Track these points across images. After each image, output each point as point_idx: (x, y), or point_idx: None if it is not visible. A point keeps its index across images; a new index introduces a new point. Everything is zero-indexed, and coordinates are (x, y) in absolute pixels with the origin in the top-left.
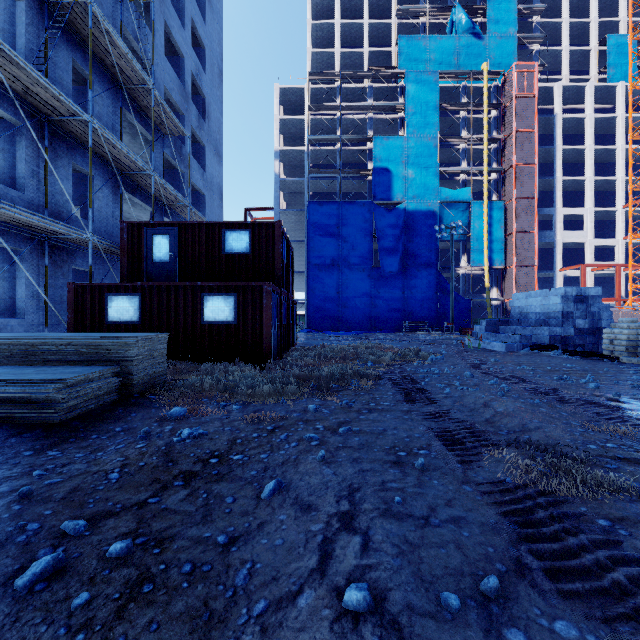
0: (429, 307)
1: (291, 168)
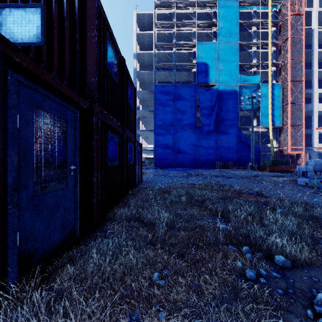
0: (233, 152)
1: (144, 67)
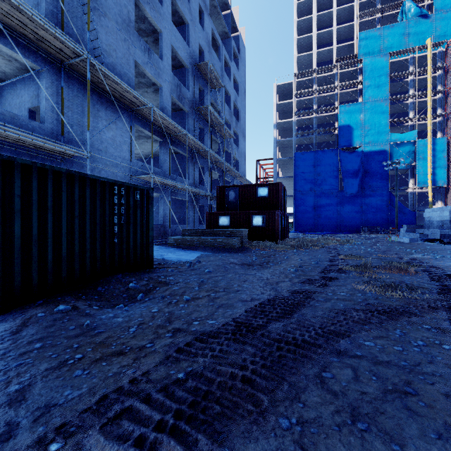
0: (381, 216)
1: (283, 131)
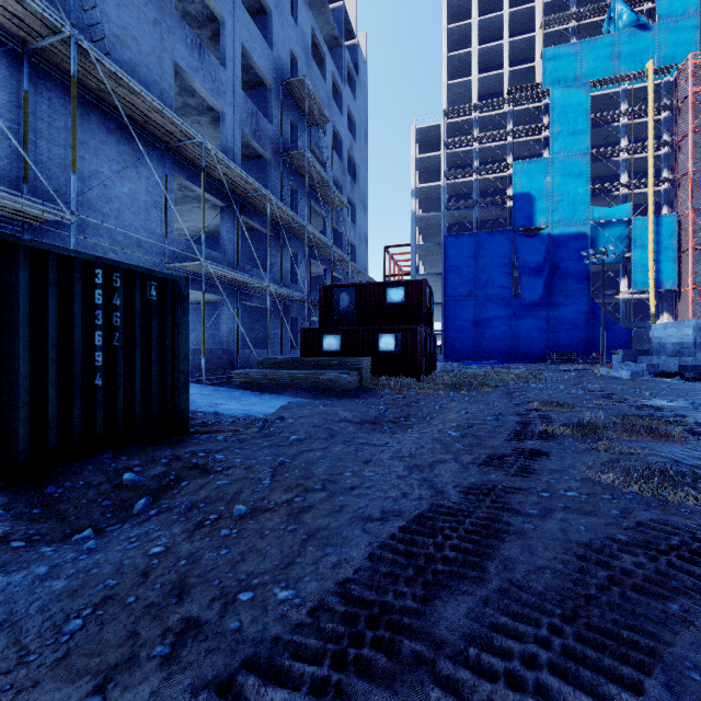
0: (578, 336)
1: (427, 202)
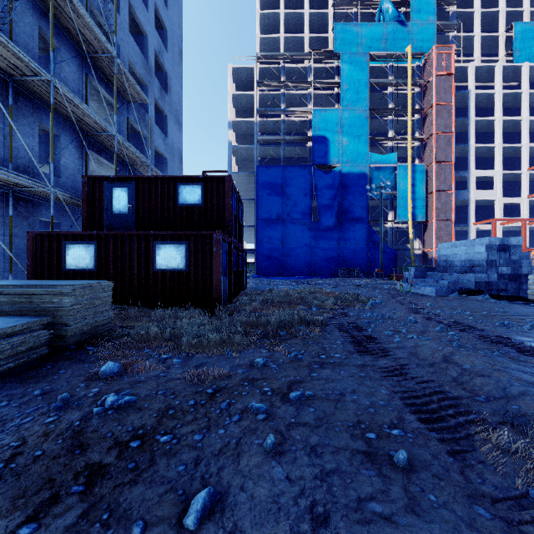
0: (361, 256)
1: (242, 137)
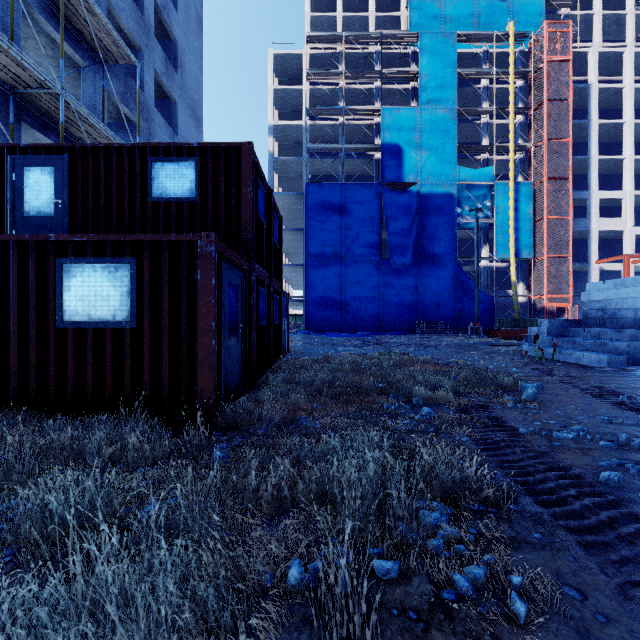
0: (446, 305)
1: (287, 148)
